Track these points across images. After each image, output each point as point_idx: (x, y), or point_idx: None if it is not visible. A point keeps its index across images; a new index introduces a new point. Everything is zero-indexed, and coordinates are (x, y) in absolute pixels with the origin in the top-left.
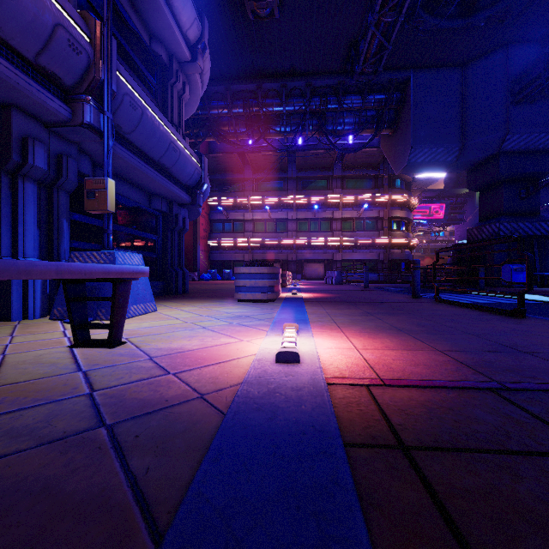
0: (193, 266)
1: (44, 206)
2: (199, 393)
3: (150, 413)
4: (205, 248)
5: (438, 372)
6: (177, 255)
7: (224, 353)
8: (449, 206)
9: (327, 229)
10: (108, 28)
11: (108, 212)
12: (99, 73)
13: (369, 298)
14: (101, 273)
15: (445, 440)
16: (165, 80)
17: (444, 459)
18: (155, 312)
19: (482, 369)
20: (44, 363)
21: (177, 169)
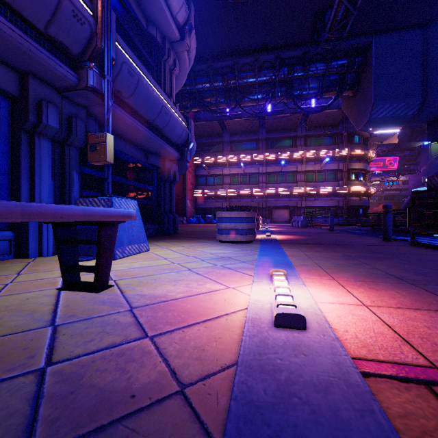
0: (182, 212)
1: (57, 160)
2: (179, 381)
3: (103, 427)
4: (192, 198)
5: None
6: (168, 202)
7: (210, 306)
8: (403, 158)
9: (292, 180)
10: (108, 2)
11: (107, 163)
12: (100, 41)
13: (340, 240)
14: (81, 215)
15: None
16: (159, 57)
17: None
18: (148, 252)
19: None
20: (23, 310)
21: (168, 130)
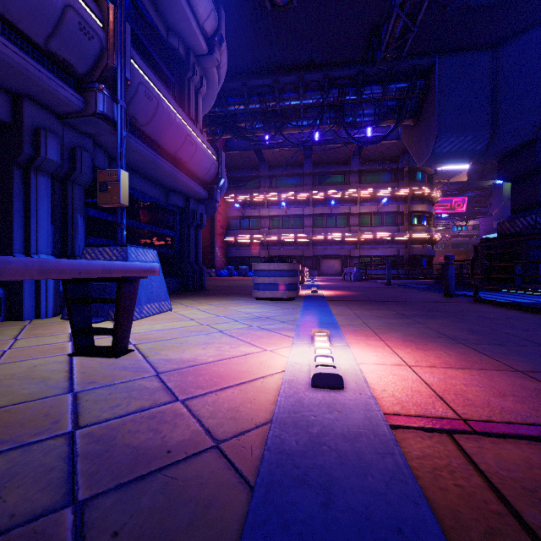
0: (210, 262)
1: (58, 201)
2: (214, 438)
3: (143, 477)
4: (222, 244)
5: None
6: (194, 251)
7: (245, 369)
8: (472, 199)
9: (344, 224)
10: (121, 12)
11: (121, 205)
12: (112, 59)
13: (396, 296)
14: (100, 271)
15: None
16: (182, 74)
17: None
18: (170, 311)
19: None
20: (34, 378)
21: (193, 163)
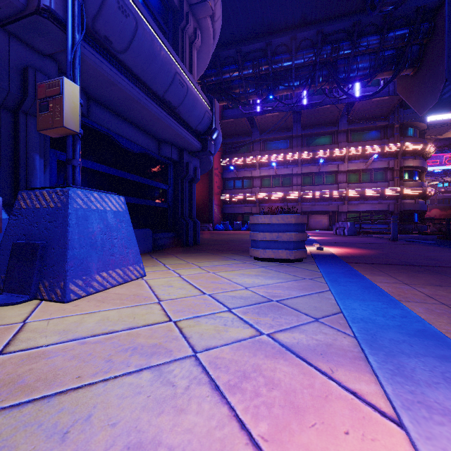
0: (208, 218)
1: (7, 136)
2: None
3: None
4: (218, 202)
5: None
6: (188, 205)
7: None
8: None
9: (331, 182)
10: None
11: (69, 132)
12: None
13: (434, 257)
14: None
15: None
16: (175, 24)
17: None
18: (140, 279)
19: None
20: None
21: (185, 109)
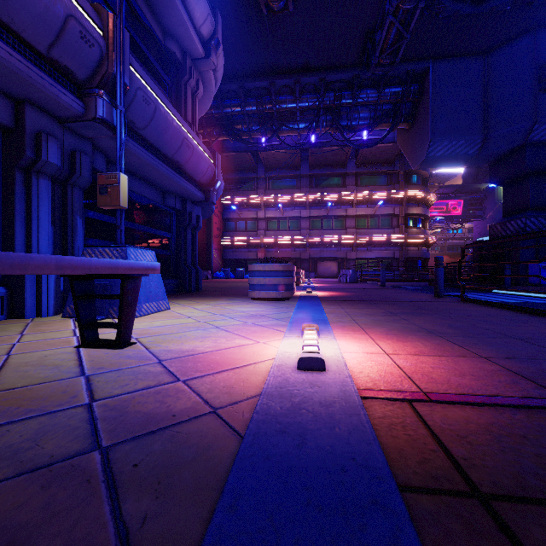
0: (207, 264)
1: (58, 203)
2: (211, 406)
3: (154, 432)
4: (218, 246)
5: (492, 385)
6: (190, 252)
7: (239, 357)
8: (467, 202)
9: (340, 227)
10: (121, 20)
11: (120, 208)
12: (112, 66)
13: (388, 296)
14: (107, 268)
15: (534, 486)
16: (178, 77)
17: (543, 518)
18: (168, 310)
19: (544, 382)
20: (47, 365)
21: (190, 166)
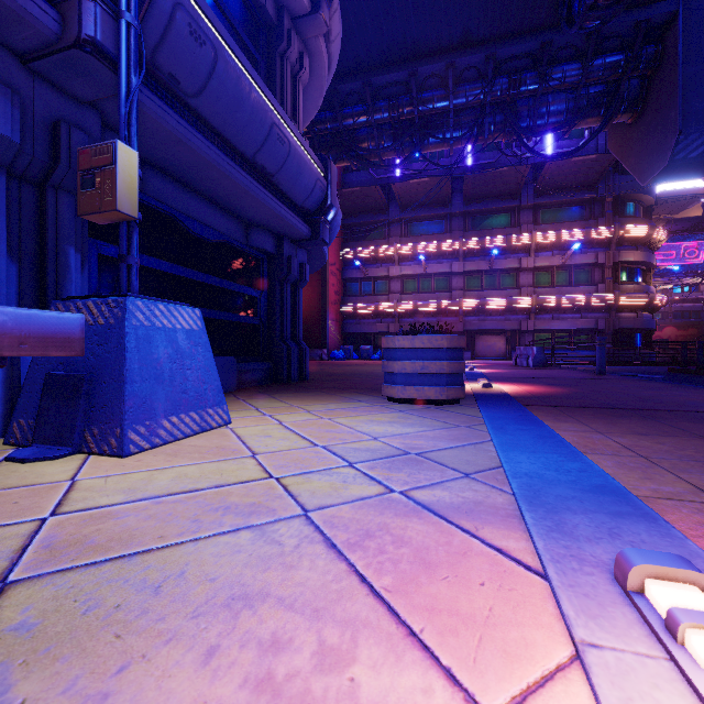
0: (321, 340)
1: (29, 220)
2: None
3: None
4: (337, 316)
5: None
6: (290, 320)
7: None
8: None
9: (510, 285)
10: None
11: (123, 217)
12: None
13: (651, 398)
14: None
15: None
16: (271, 47)
17: None
18: (224, 428)
19: None
20: None
21: (286, 177)
